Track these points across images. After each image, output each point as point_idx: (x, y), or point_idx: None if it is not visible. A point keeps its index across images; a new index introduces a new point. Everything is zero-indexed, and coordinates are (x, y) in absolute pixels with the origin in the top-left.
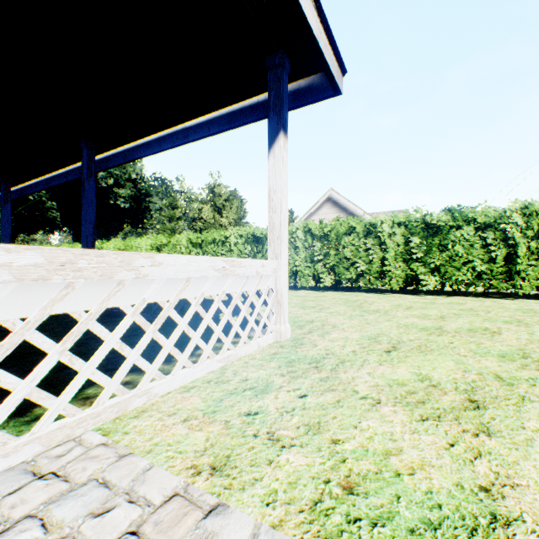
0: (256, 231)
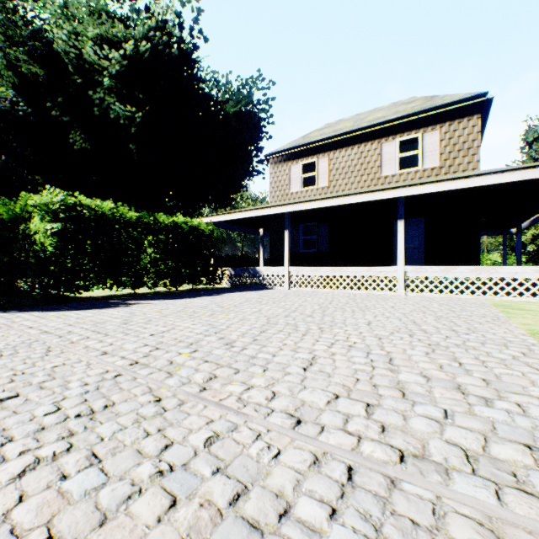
0: None
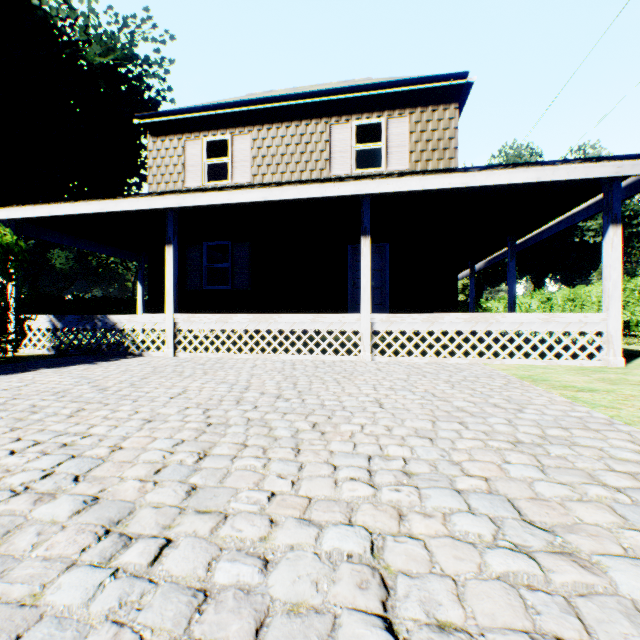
0: None
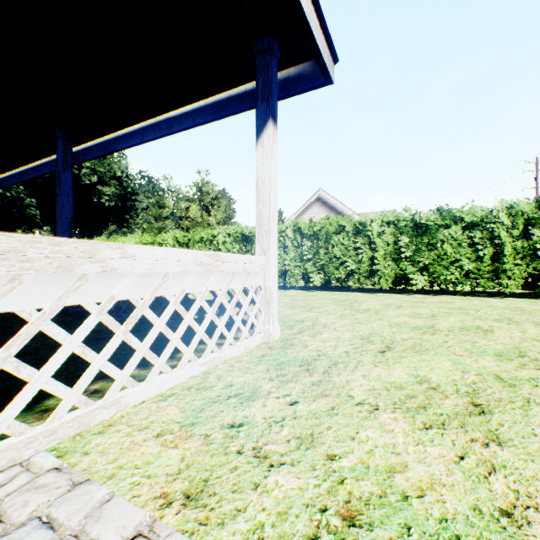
0: (245, 229)
